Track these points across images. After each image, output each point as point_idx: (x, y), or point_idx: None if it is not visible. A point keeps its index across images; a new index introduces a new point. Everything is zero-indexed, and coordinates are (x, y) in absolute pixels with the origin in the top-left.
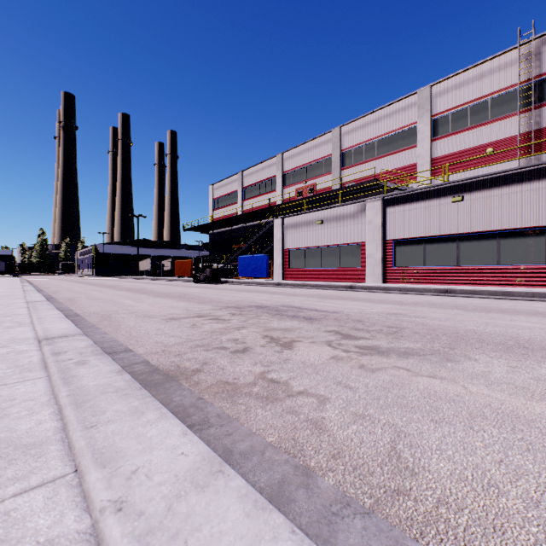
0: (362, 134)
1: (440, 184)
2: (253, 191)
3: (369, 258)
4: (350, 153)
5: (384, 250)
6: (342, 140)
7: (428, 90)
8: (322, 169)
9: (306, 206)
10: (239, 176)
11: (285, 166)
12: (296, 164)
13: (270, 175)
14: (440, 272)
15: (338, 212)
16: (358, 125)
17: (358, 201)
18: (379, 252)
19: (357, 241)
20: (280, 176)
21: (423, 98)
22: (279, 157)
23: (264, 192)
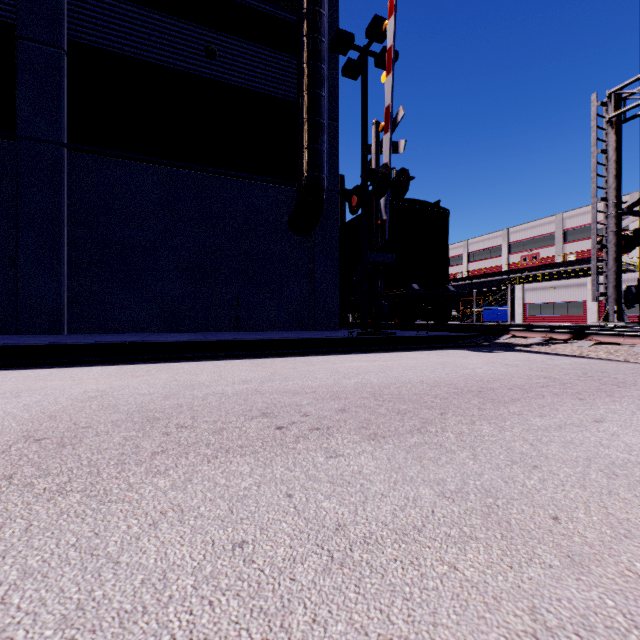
0: (581, 219)
1: (634, 272)
2: (478, 256)
3: (589, 310)
4: (571, 232)
5: (598, 305)
6: (564, 222)
7: (638, 194)
8: (546, 242)
9: (541, 278)
10: (464, 243)
11: (510, 238)
12: (521, 237)
13: (495, 244)
14: (634, 317)
15: (566, 282)
16: (578, 213)
17: (581, 278)
18: (595, 306)
19: (580, 300)
20: (505, 246)
21: (633, 199)
22: (504, 231)
23: (488, 257)
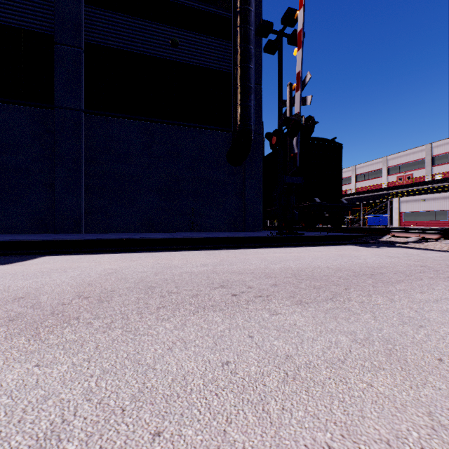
0: (447, 147)
1: None
2: (363, 177)
3: None
4: (438, 157)
5: None
6: (432, 150)
7: None
8: (417, 166)
9: (414, 193)
10: (352, 168)
11: (388, 164)
12: (397, 162)
13: (376, 168)
14: None
15: (434, 196)
16: (444, 143)
17: (446, 192)
18: None
19: (446, 209)
20: (385, 169)
21: None
22: (384, 158)
23: (371, 177)
